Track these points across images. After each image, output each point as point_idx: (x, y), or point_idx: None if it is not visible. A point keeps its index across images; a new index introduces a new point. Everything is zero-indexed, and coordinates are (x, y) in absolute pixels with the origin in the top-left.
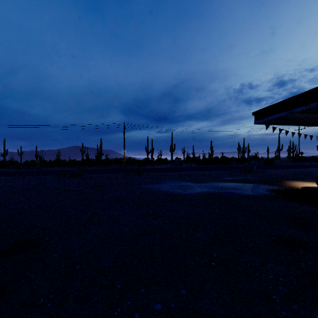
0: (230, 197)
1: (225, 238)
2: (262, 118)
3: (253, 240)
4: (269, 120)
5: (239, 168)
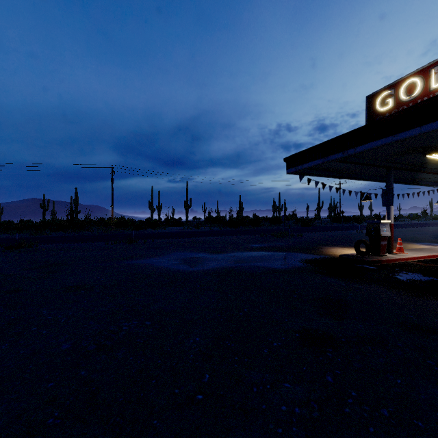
0: (252, 272)
1: (231, 343)
2: (295, 165)
3: (269, 341)
4: (303, 169)
5: (272, 231)
